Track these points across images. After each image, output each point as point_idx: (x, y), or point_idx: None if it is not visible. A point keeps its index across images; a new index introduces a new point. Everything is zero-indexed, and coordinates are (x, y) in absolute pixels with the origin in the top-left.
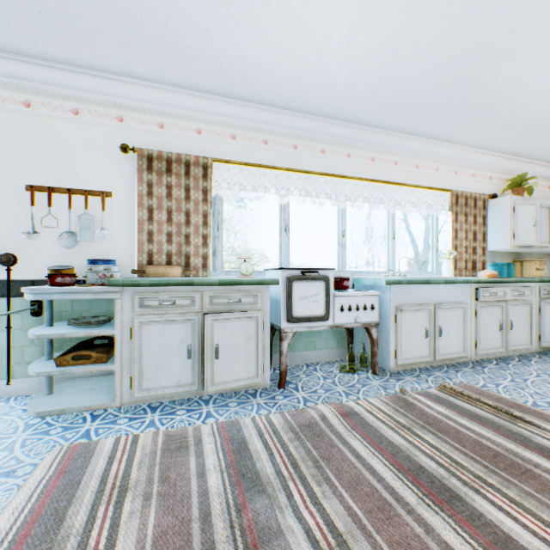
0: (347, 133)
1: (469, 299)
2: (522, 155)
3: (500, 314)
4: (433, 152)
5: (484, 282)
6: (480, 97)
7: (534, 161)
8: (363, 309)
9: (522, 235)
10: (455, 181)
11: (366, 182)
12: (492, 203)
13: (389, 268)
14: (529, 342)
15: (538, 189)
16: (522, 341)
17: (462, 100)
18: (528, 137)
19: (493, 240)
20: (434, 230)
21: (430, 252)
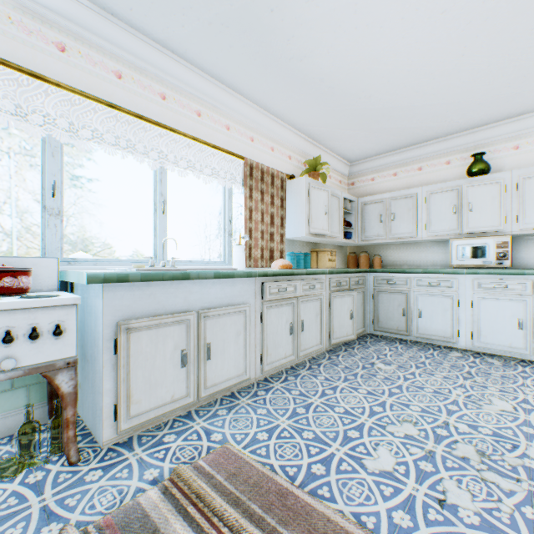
0: (53, 1)
1: (254, 298)
2: (318, 139)
3: (292, 313)
4: (222, 101)
5: (272, 274)
6: (258, 3)
7: (329, 150)
8: (31, 338)
9: (317, 222)
10: (252, 150)
11: (105, 108)
12: (291, 184)
13: (158, 255)
14: (321, 341)
15: (332, 181)
16: (314, 342)
17: (235, 0)
18: (320, 111)
19: (292, 226)
20: (227, 208)
21: (223, 235)
